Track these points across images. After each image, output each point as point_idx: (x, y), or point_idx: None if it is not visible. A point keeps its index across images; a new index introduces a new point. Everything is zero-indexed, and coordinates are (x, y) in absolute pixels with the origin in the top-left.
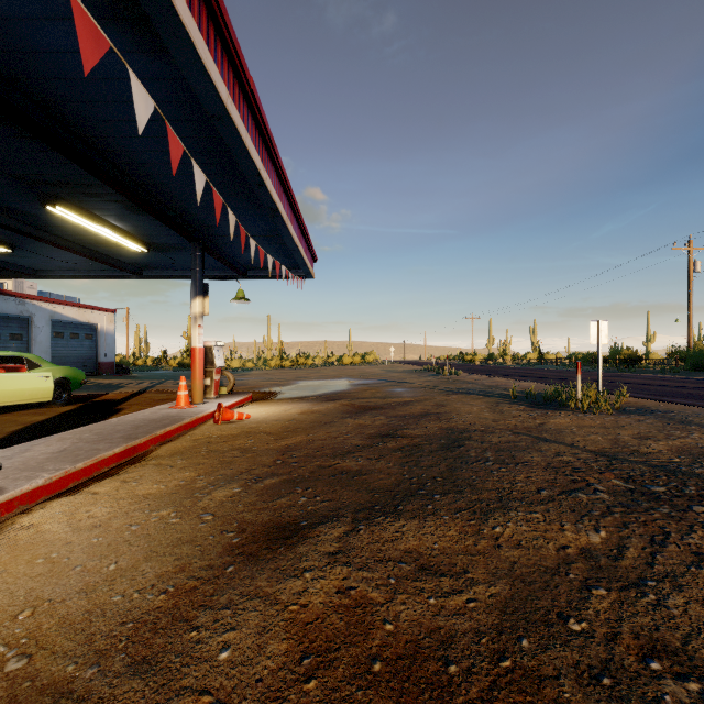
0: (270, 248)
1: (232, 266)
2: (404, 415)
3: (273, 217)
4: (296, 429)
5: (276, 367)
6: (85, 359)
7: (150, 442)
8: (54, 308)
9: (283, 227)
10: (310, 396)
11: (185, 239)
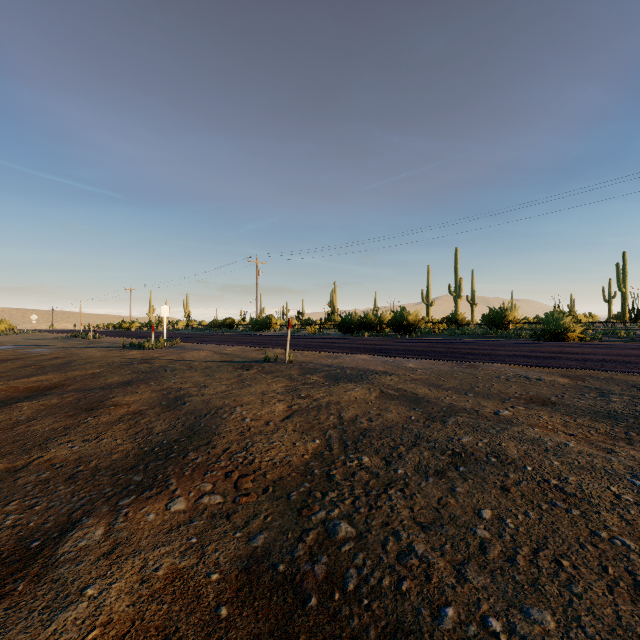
0: None
1: None
2: (39, 359)
3: None
4: None
5: None
6: None
7: None
8: None
9: None
10: None
11: None
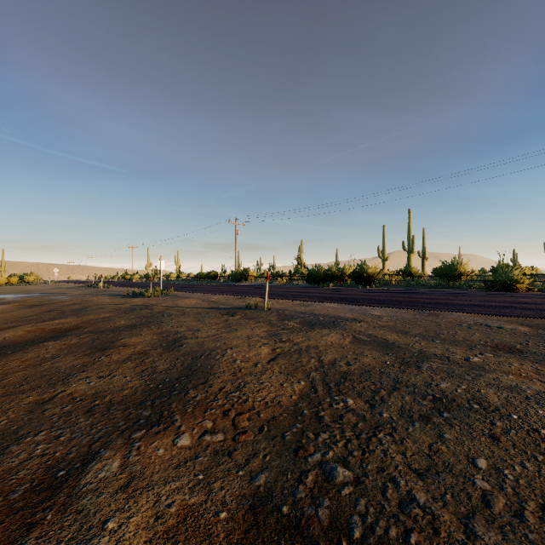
0: None
1: None
2: (61, 305)
3: None
4: None
5: None
6: None
7: None
8: None
9: None
10: None
11: None
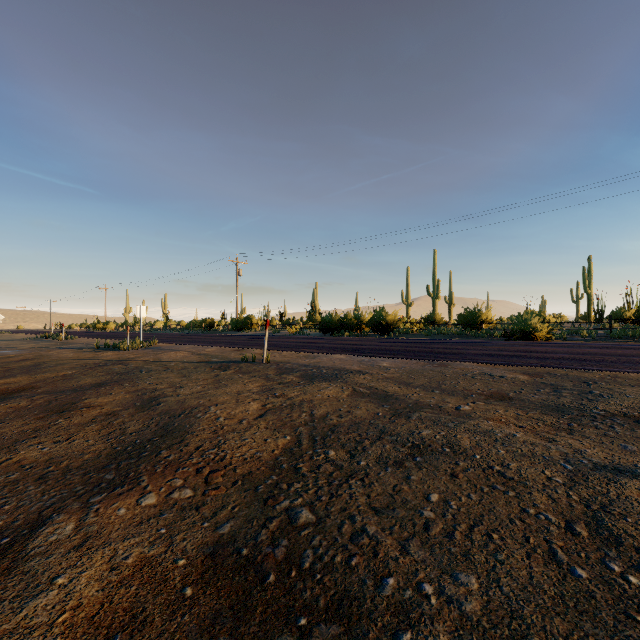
0: None
1: None
2: (7, 361)
3: None
4: None
5: None
6: None
7: None
8: None
9: None
10: None
11: None
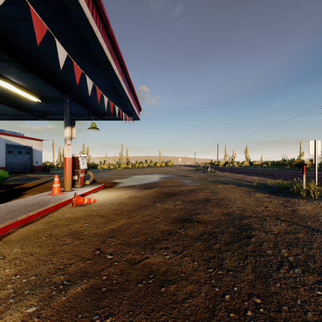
0: (113, 100)
1: (93, 112)
2: (193, 200)
3: (108, 71)
4: (122, 212)
5: (124, 168)
6: (25, 164)
7: (9, 227)
8: (7, 138)
9: (116, 80)
10: (137, 185)
11: (61, 93)
